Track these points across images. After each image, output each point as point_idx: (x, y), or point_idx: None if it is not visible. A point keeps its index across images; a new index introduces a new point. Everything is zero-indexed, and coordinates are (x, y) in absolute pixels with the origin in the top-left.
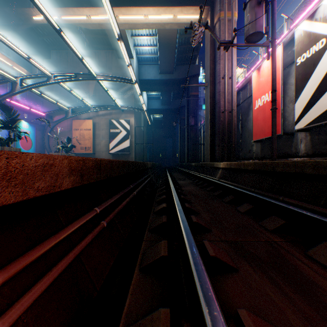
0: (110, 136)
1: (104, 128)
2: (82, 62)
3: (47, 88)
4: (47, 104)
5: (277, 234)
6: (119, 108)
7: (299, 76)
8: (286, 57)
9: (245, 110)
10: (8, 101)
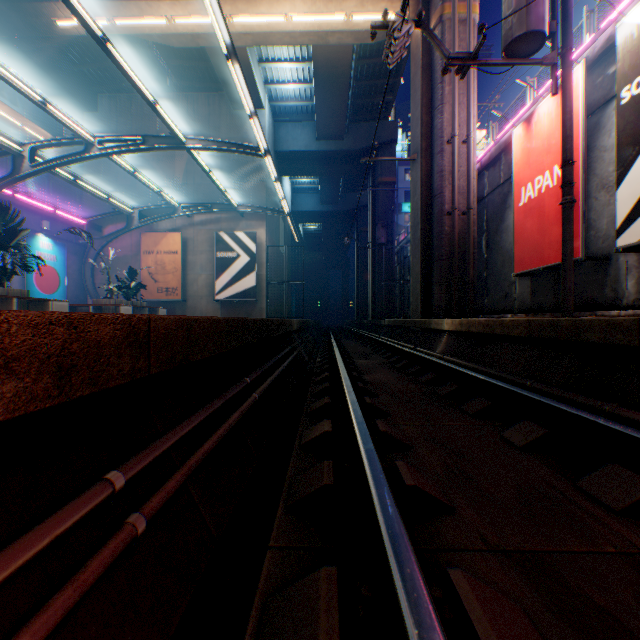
0: (216, 265)
1: (205, 250)
2: (154, 109)
3: (90, 169)
4: (91, 203)
5: (639, 524)
6: (234, 208)
7: (626, 128)
8: (591, 92)
9: (496, 210)
10: (9, 194)
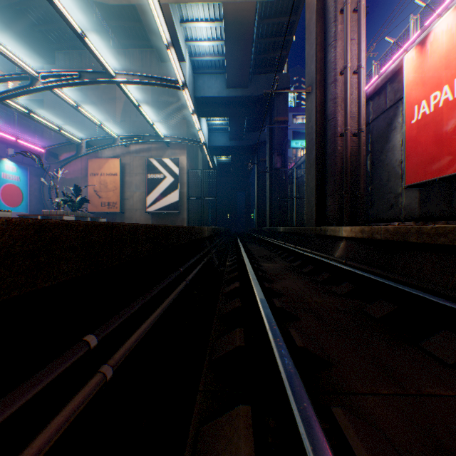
0: (147, 184)
1: (139, 172)
2: (82, 41)
3: (49, 109)
4: (50, 136)
5: None
6: (161, 139)
7: None
8: None
9: (381, 133)
10: None
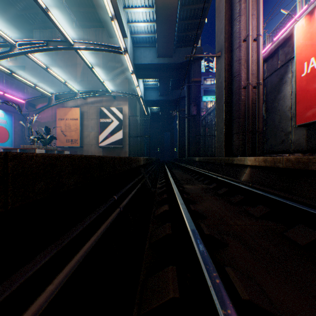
0: (99, 126)
1: (93, 118)
2: (46, 15)
3: (29, 72)
4: (29, 91)
5: None
6: (109, 93)
7: None
8: None
9: (274, 86)
10: None
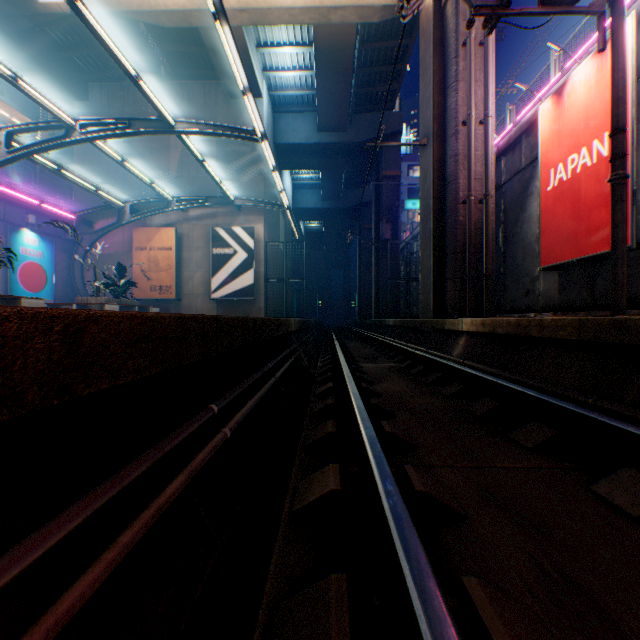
0: (212, 262)
1: (200, 246)
2: (137, 85)
3: (81, 161)
4: (82, 197)
5: None
6: (231, 201)
7: None
8: (639, 53)
9: (515, 198)
10: None
